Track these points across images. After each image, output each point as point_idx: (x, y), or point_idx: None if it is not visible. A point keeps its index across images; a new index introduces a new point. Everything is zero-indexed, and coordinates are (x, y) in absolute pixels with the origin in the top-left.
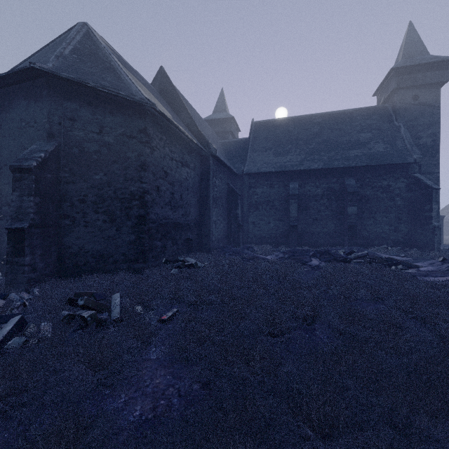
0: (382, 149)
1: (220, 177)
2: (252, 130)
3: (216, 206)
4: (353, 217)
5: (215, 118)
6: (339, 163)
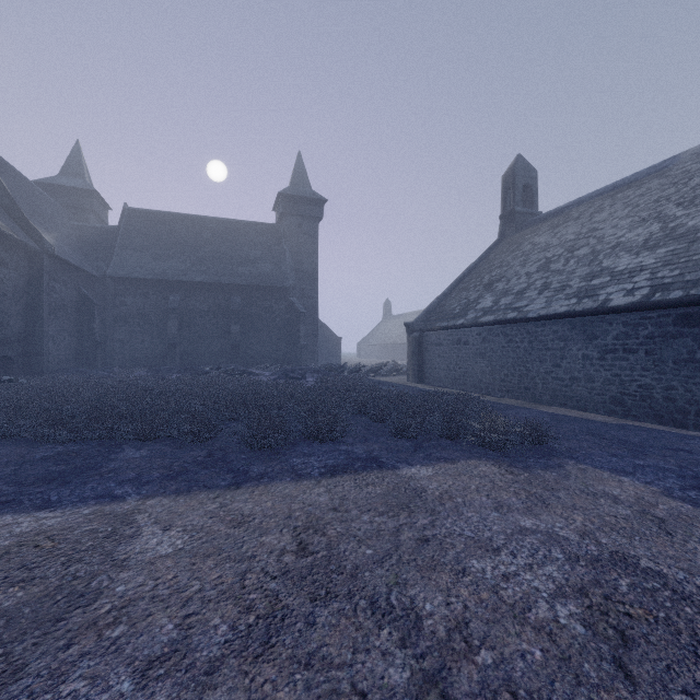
0: (268, 270)
1: (64, 280)
2: (123, 219)
3: (56, 317)
4: (236, 335)
5: (64, 184)
6: (226, 279)
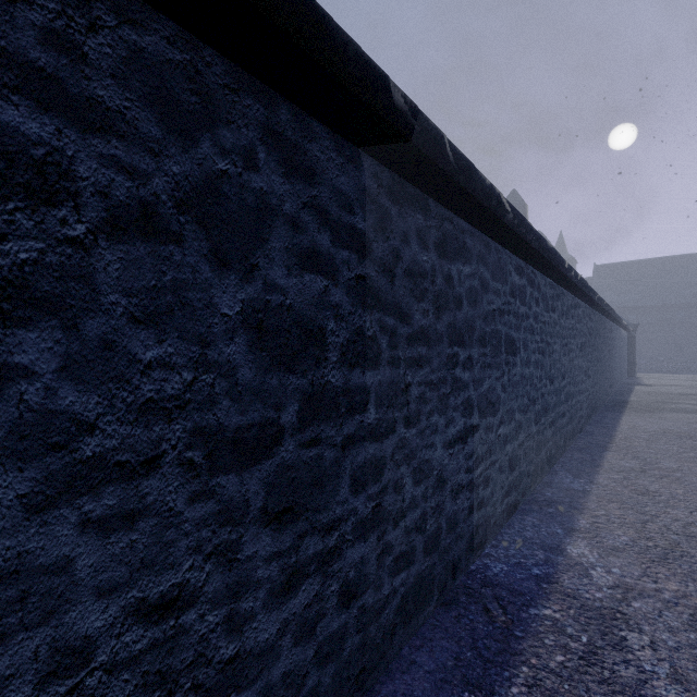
0: None
1: None
2: (594, 273)
3: None
4: (680, 338)
5: None
6: (671, 301)
